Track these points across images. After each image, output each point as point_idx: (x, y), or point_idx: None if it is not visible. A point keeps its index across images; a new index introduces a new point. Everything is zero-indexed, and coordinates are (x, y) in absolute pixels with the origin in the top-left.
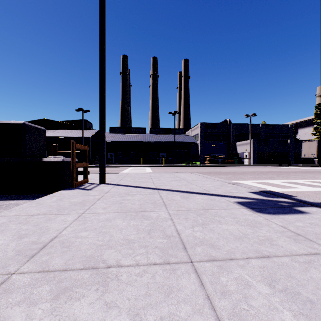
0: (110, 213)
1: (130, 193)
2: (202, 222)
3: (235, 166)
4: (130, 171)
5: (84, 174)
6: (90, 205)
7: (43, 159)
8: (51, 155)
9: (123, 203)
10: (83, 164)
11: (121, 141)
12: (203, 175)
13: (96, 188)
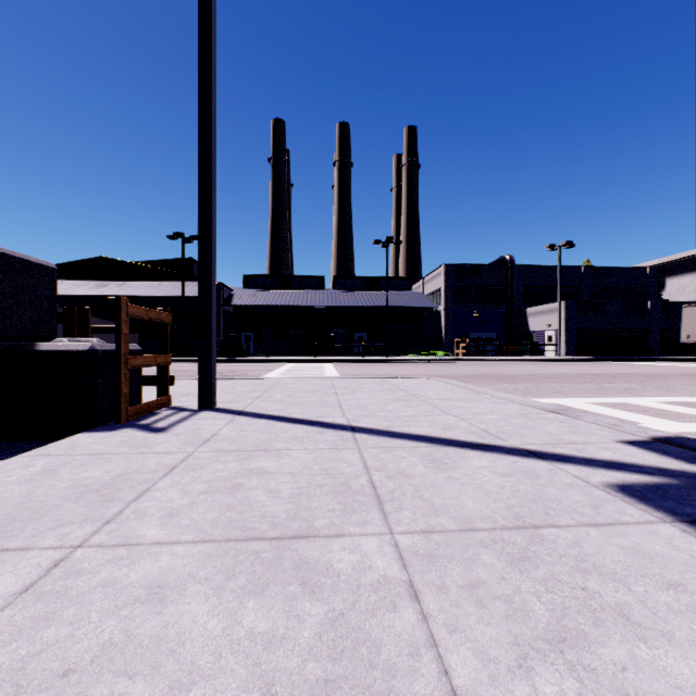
0: (178, 546)
1: (272, 447)
2: (551, 619)
3: (528, 362)
4: (287, 373)
5: (159, 384)
6: (126, 501)
7: (37, 346)
8: (74, 336)
9: (239, 492)
10: (153, 359)
11: (268, 306)
12: (466, 386)
13: (182, 427)
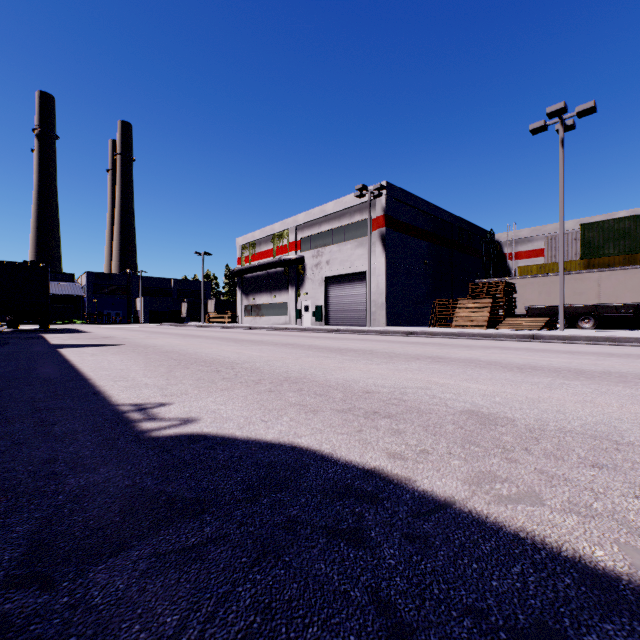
0: None
1: None
2: None
3: (109, 324)
4: None
5: None
6: None
7: None
8: None
9: None
10: None
11: None
12: None
13: None
